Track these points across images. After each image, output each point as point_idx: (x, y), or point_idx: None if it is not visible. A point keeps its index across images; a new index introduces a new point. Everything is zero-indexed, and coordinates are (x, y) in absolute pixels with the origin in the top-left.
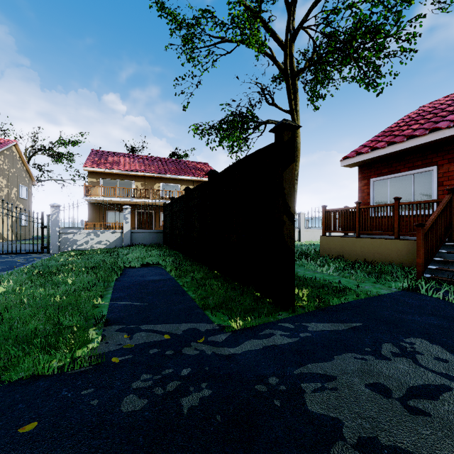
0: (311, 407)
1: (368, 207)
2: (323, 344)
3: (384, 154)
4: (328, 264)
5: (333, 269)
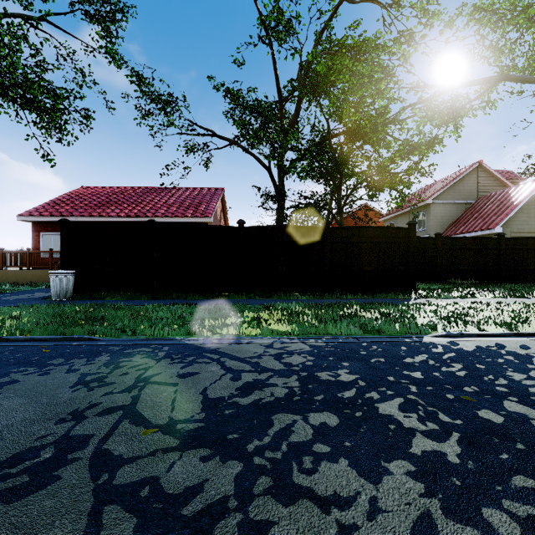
0: (3, 299)
1: (35, 252)
2: (5, 296)
3: (48, 220)
4: (6, 286)
5: (10, 287)
